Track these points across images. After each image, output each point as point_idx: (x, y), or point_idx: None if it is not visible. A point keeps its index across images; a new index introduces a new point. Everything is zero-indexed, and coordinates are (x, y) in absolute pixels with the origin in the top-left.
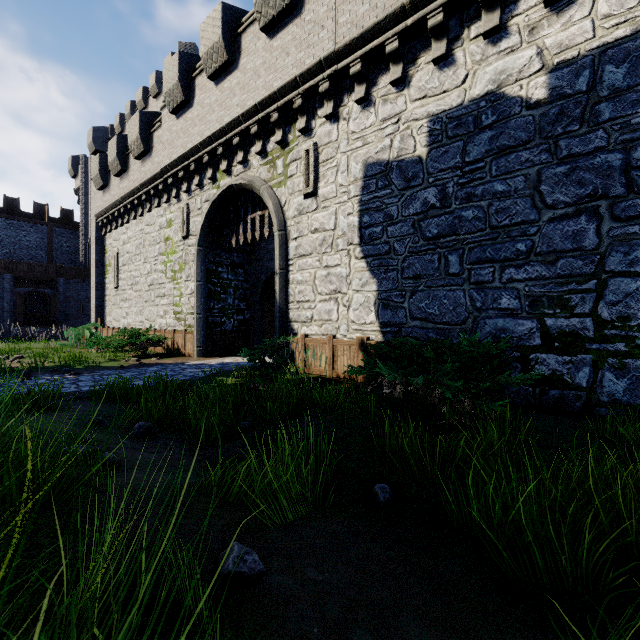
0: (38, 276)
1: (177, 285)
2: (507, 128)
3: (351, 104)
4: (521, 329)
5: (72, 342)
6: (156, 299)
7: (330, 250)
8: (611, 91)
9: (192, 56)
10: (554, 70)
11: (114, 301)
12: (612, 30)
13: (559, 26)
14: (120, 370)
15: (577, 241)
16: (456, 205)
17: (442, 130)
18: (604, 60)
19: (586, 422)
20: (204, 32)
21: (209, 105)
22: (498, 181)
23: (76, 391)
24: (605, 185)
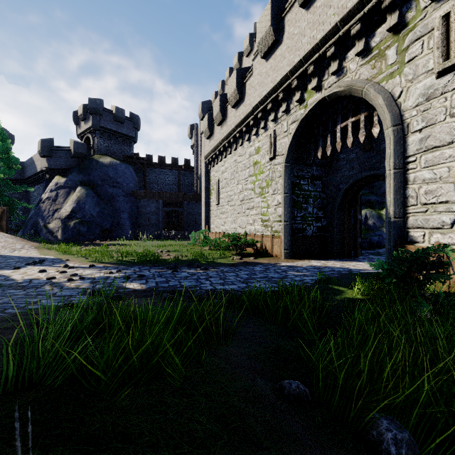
0: (174, 200)
1: (264, 198)
2: None
3: None
4: None
5: (197, 243)
6: (246, 211)
7: None
8: None
9: (281, 1)
10: None
11: (216, 214)
12: None
13: None
14: (233, 268)
15: None
16: None
17: None
18: None
19: None
20: None
21: (299, 32)
22: None
23: (212, 289)
24: None
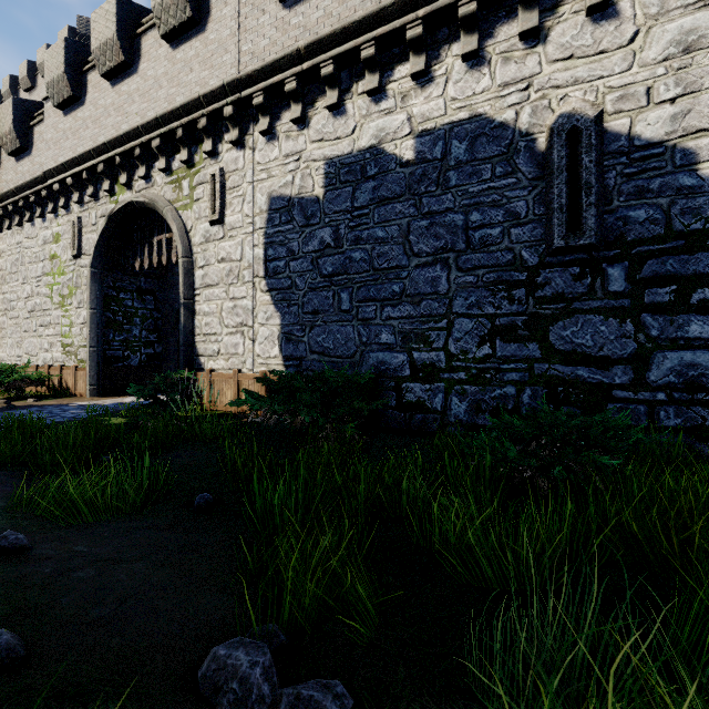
0: None
1: (66, 312)
2: (386, 181)
3: (257, 134)
4: (396, 362)
5: None
6: (39, 329)
7: (237, 281)
8: (456, 162)
9: (84, 45)
10: (419, 136)
11: None
12: (457, 112)
13: (422, 99)
14: None
15: (435, 286)
16: (347, 246)
17: (336, 174)
18: (452, 135)
19: (432, 439)
20: (96, 23)
21: (104, 107)
22: (379, 228)
23: None
24: (453, 240)
